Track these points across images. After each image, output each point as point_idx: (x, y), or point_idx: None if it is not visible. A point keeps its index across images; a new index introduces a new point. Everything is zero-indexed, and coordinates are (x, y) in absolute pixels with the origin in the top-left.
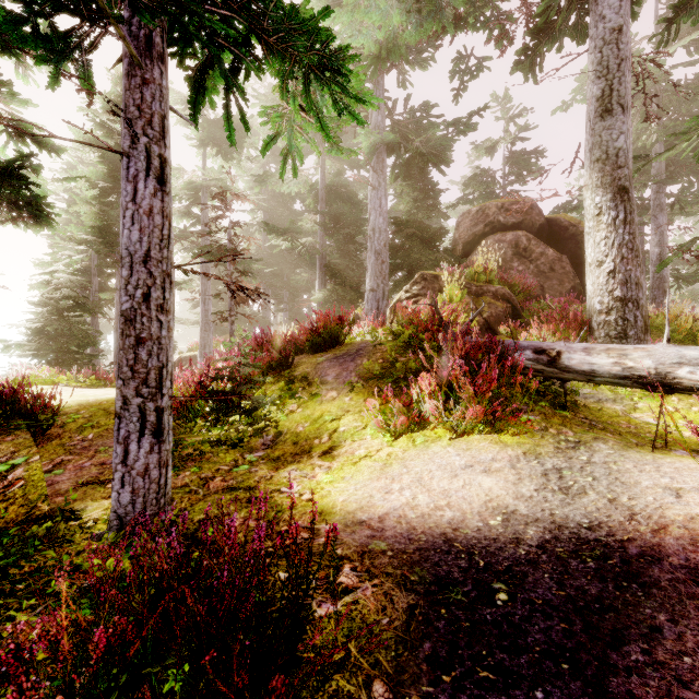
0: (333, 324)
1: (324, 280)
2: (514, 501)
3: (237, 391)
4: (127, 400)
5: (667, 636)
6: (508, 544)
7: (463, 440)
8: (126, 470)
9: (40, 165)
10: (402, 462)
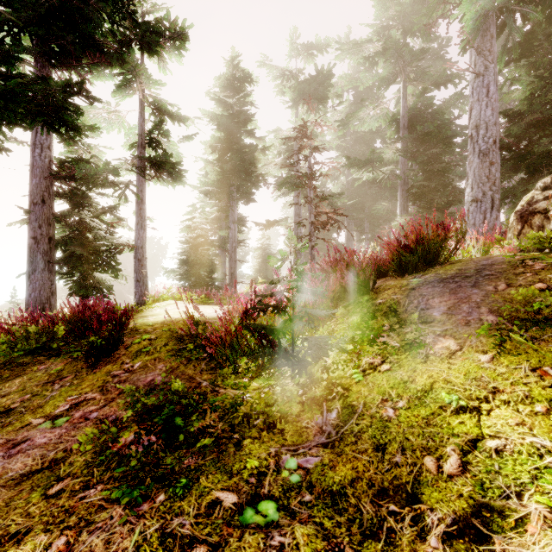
0: (432, 236)
1: (406, 205)
2: None
3: (285, 330)
4: None
5: None
6: None
7: None
8: None
9: (168, 130)
10: None
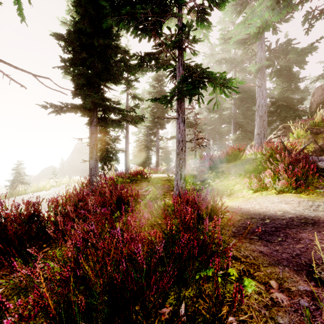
0: (235, 151)
1: (235, 129)
2: (291, 210)
3: (199, 174)
4: (178, 171)
5: (307, 230)
6: (279, 216)
7: (282, 194)
8: (177, 187)
9: (140, 106)
10: (254, 199)
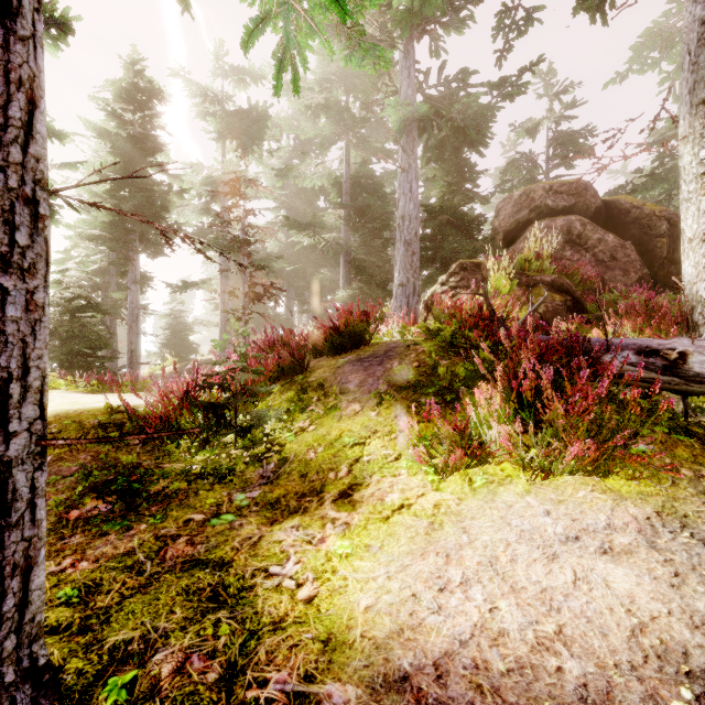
0: (357, 321)
1: (349, 278)
2: (695, 637)
3: (230, 404)
4: None
5: None
6: None
7: (548, 485)
8: None
9: None
10: (458, 522)
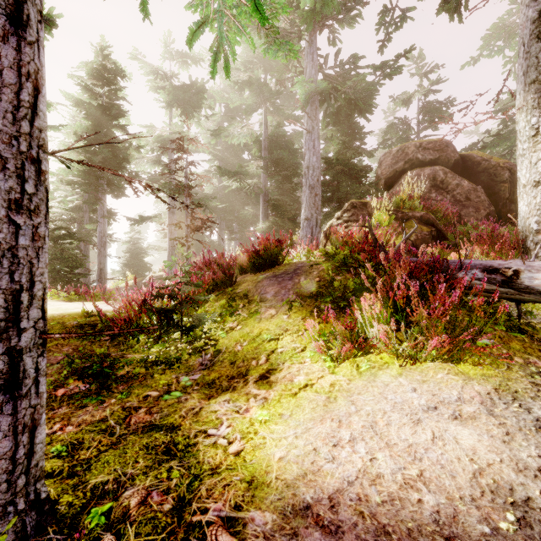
0: (273, 247)
1: (267, 213)
2: (519, 478)
3: (177, 309)
4: None
5: None
6: None
7: (415, 369)
8: None
9: None
10: (348, 396)
